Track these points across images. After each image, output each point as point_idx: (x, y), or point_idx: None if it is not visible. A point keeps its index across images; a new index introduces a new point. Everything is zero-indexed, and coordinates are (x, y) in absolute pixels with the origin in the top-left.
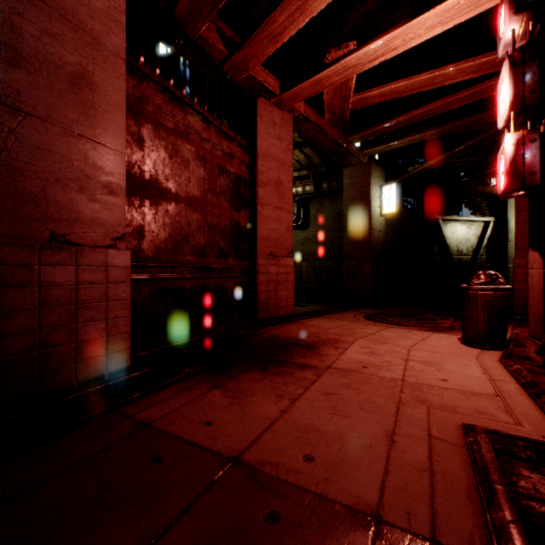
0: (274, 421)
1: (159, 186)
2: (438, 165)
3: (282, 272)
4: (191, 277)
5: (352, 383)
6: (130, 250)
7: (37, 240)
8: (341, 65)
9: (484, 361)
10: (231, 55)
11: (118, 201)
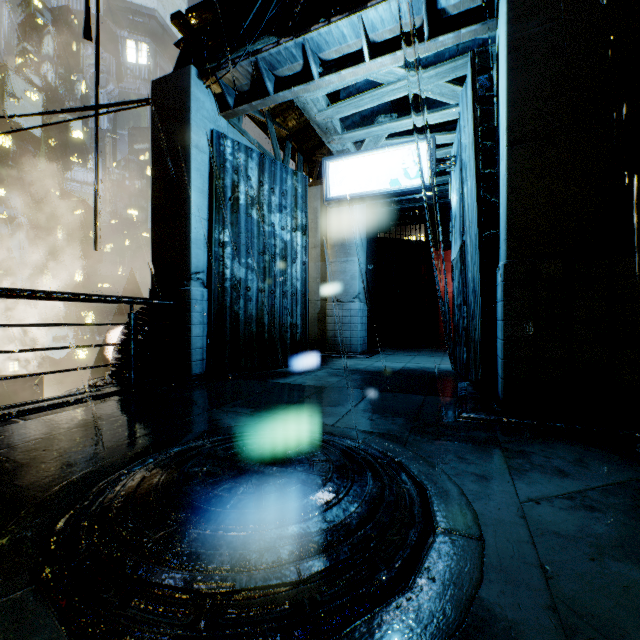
0: None
1: None
2: None
3: None
4: None
5: None
6: None
7: (443, 314)
8: None
9: None
10: None
11: None
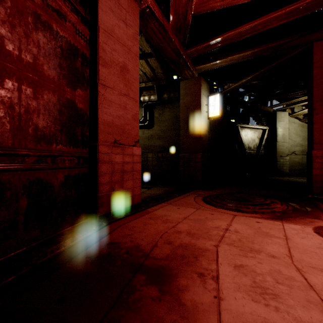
0: None
1: None
2: (246, 84)
3: (128, 162)
4: None
5: None
6: None
7: None
8: None
9: None
10: None
11: None
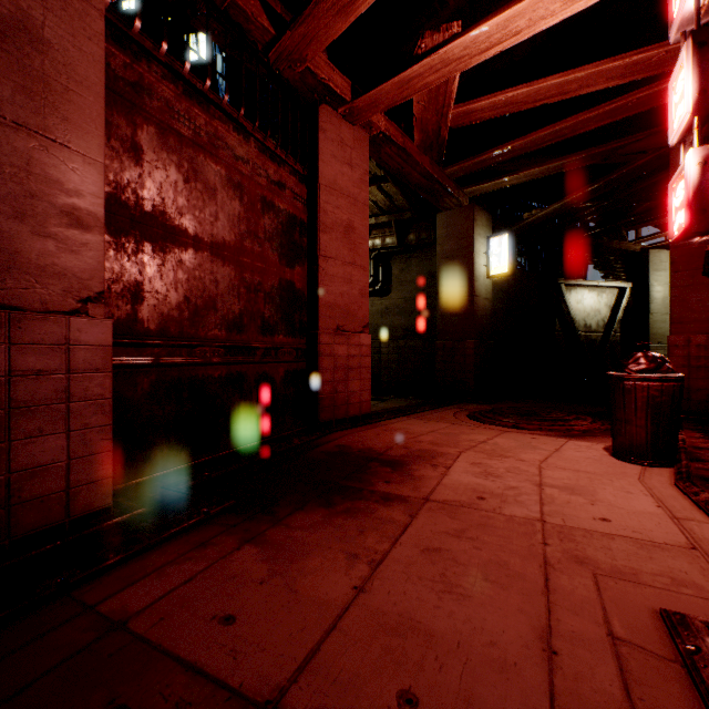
0: (344, 612)
1: (168, 222)
2: (564, 211)
3: (354, 355)
4: (219, 361)
5: (467, 529)
6: (112, 319)
7: None
8: (440, 58)
9: (652, 485)
10: (280, 36)
11: (90, 239)
